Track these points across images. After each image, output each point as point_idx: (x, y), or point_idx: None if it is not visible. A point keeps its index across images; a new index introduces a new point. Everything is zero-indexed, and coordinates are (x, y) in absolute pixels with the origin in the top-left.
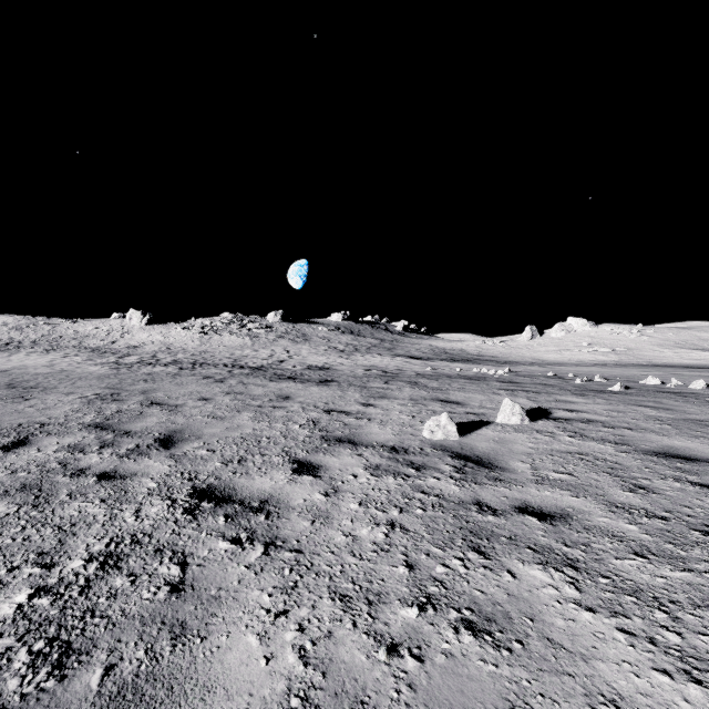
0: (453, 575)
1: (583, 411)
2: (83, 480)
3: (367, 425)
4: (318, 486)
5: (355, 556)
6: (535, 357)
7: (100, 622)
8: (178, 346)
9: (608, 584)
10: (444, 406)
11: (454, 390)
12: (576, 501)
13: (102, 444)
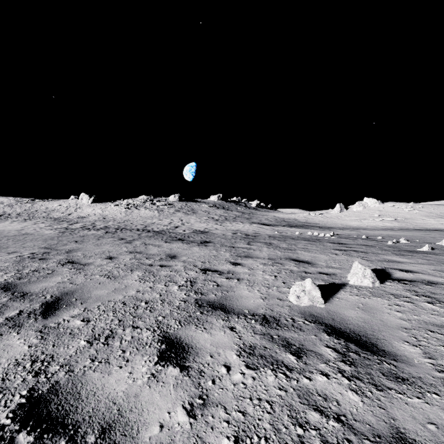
0: None
1: (416, 271)
2: None
3: (237, 287)
4: (183, 391)
5: None
6: (344, 224)
7: None
8: (111, 216)
9: None
10: (298, 265)
11: (301, 250)
12: None
13: None
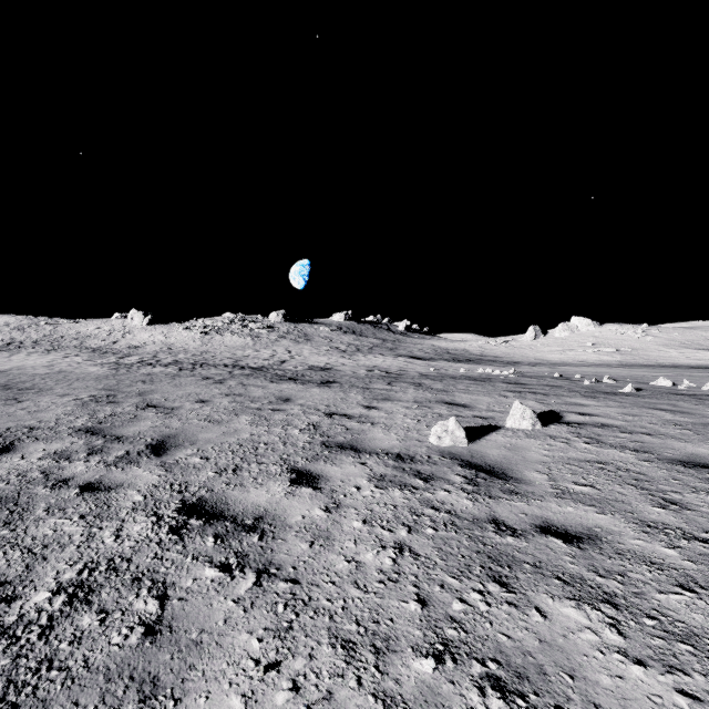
0: (473, 614)
1: (596, 415)
2: (64, 492)
3: (370, 430)
4: (318, 500)
5: (358, 588)
6: (539, 357)
7: (57, 676)
8: (180, 346)
9: (656, 627)
10: (450, 408)
11: (460, 392)
12: (603, 519)
13: (90, 451)
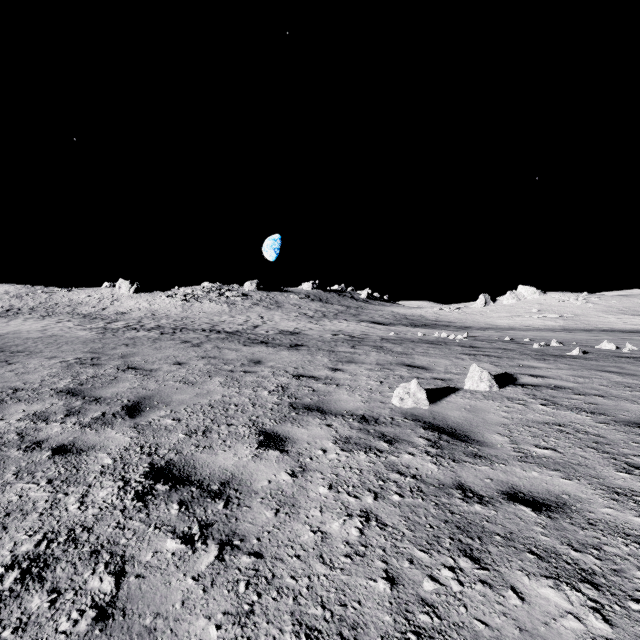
0: (446, 595)
1: (548, 377)
2: (36, 454)
3: (335, 392)
4: (284, 464)
5: (324, 563)
6: (489, 322)
7: None
8: (162, 312)
9: None
10: (411, 370)
11: (418, 355)
12: (569, 484)
13: (68, 412)
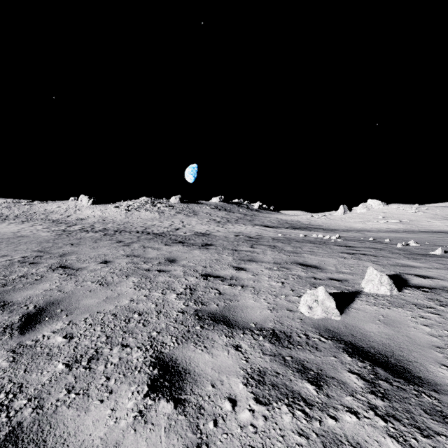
0: None
1: (434, 277)
2: None
3: (241, 295)
4: (176, 437)
5: None
6: (347, 226)
7: None
8: (111, 218)
9: None
10: (306, 270)
11: (307, 253)
12: None
13: None
